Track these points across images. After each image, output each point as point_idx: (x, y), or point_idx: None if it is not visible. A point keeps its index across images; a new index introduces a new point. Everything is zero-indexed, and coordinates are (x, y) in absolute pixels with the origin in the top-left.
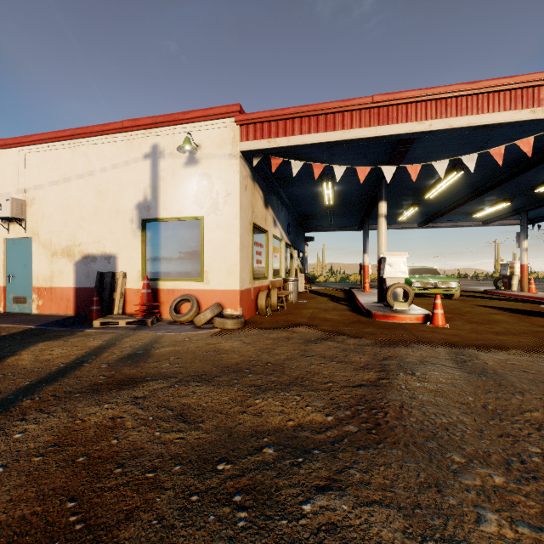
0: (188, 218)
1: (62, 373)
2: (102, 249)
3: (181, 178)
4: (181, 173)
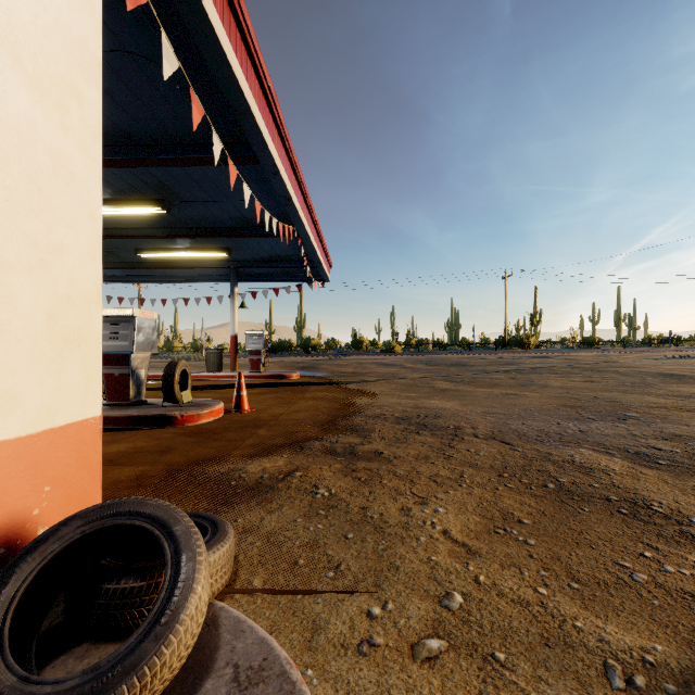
0: None
1: None
2: None
3: None
4: None
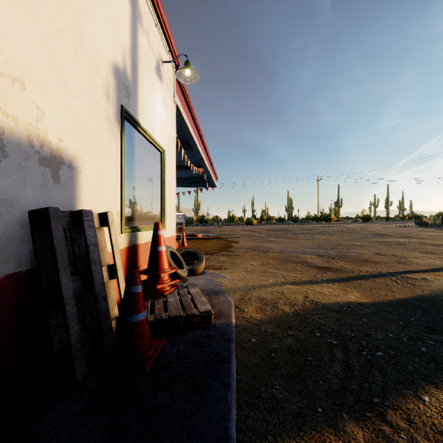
0: (159, 144)
1: (341, 279)
2: (31, 119)
3: (154, 83)
4: (154, 77)
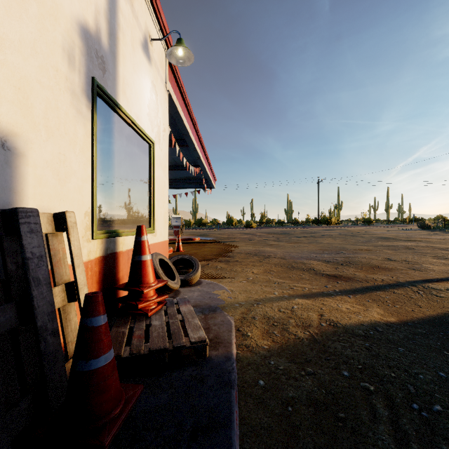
0: (147, 134)
1: (356, 290)
2: None
3: (139, 61)
4: (139, 54)
